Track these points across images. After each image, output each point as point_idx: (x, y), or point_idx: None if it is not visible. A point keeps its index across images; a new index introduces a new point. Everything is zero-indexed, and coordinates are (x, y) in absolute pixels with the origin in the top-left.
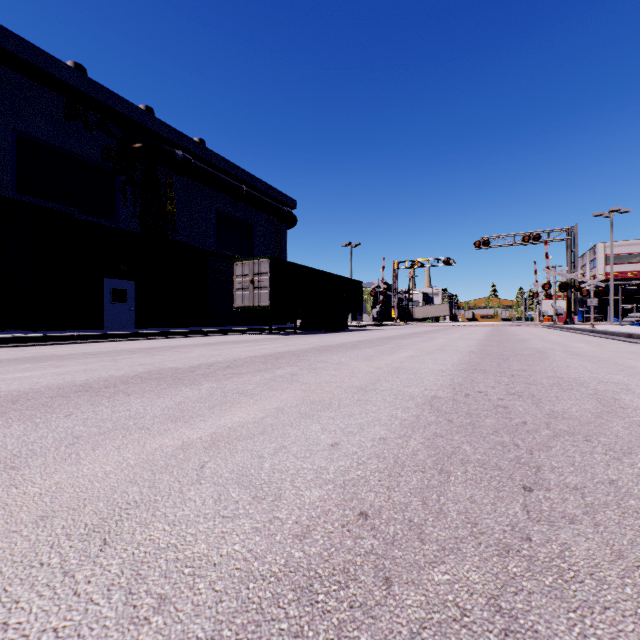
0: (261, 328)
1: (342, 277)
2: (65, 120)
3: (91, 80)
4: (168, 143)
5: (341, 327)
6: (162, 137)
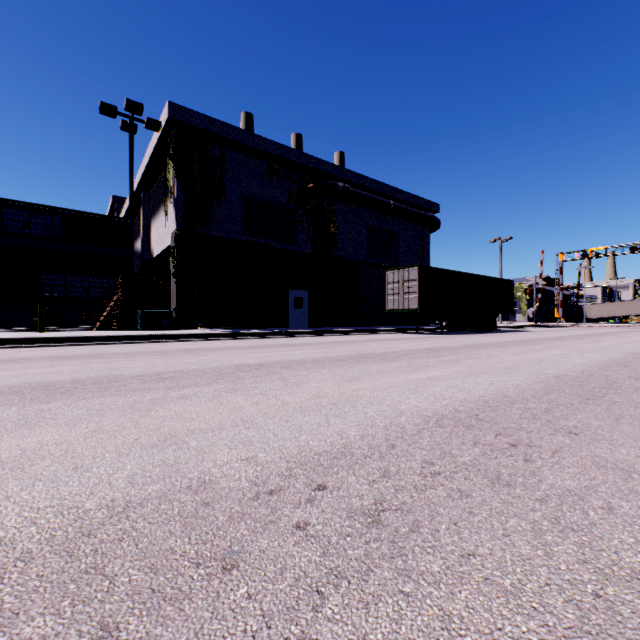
0: (408, 328)
1: (490, 278)
2: (267, 178)
3: (283, 146)
4: (331, 178)
5: (489, 328)
6: (327, 174)
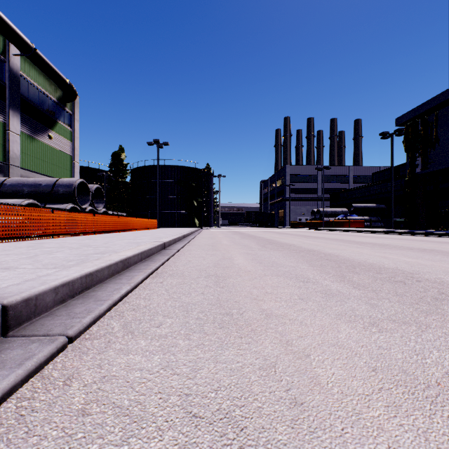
0: None
1: None
2: None
3: None
4: None
5: None
6: None
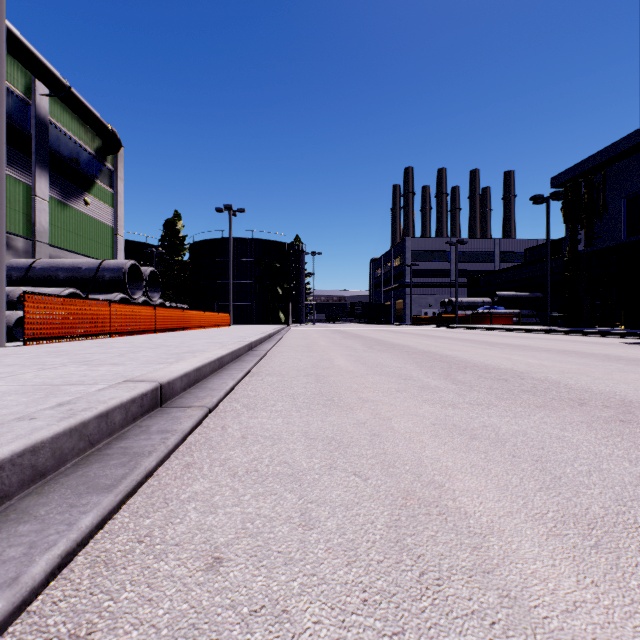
0: None
1: None
2: None
3: None
4: None
5: None
6: None
